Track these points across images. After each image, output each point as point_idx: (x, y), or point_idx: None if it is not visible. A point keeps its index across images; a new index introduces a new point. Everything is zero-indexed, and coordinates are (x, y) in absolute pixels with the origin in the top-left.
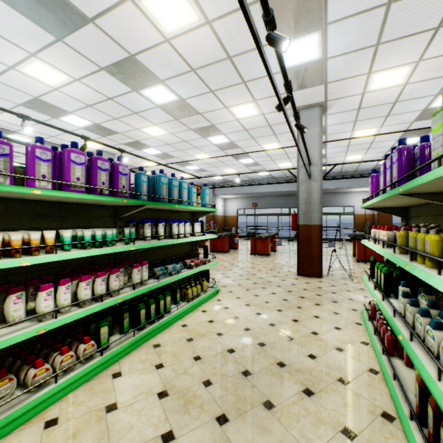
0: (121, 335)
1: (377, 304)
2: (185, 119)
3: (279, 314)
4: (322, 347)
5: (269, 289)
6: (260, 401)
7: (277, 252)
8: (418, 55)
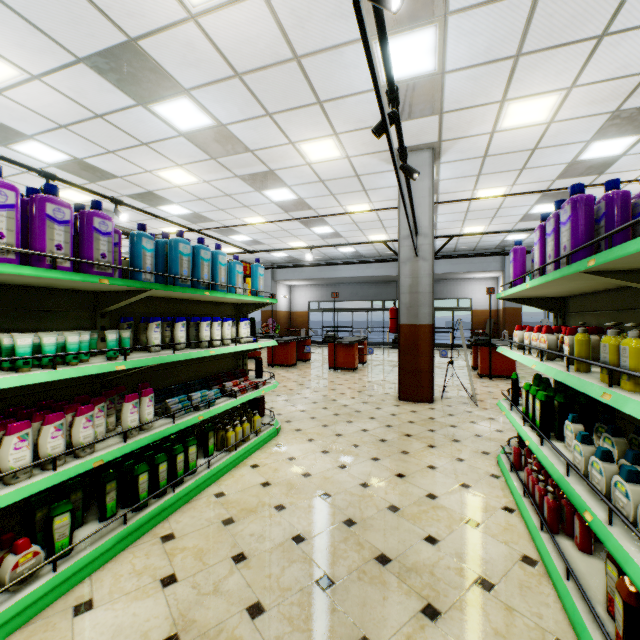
0: (101, 523)
1: (533, 450)
2: (227, 159)
3: (376, 466)
4: (445, 522)
5: (358, 424)
6: (351, 639)
7: (367, 365)
8: (571, 78)
